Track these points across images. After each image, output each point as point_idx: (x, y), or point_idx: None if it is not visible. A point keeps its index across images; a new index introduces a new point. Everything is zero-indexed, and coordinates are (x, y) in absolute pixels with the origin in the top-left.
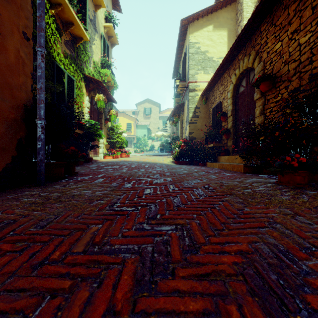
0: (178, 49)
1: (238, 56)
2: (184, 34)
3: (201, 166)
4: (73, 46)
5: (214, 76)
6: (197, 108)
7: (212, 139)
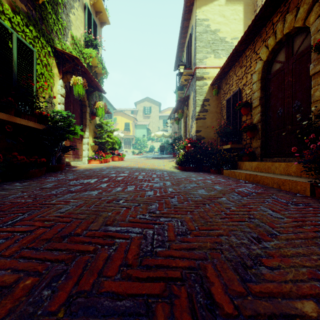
0: (181, 32)
1: (272, 19)
2: (189, 11)
3: (215, 173)
4: (33, 2)
5: (232, 54)
6: (205, 100)
7: (227, 138)
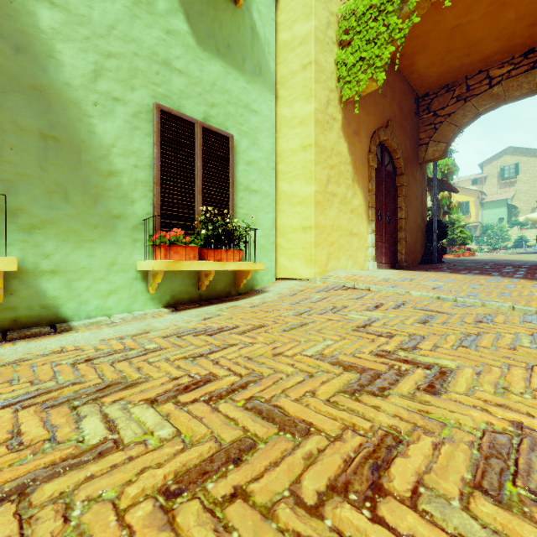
0: None
1: None
2: None
3: None
4: None
5: None
6: None
7: None
